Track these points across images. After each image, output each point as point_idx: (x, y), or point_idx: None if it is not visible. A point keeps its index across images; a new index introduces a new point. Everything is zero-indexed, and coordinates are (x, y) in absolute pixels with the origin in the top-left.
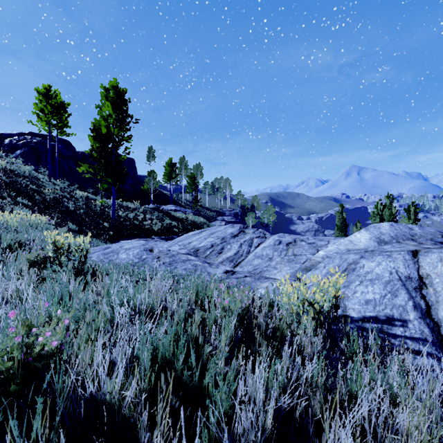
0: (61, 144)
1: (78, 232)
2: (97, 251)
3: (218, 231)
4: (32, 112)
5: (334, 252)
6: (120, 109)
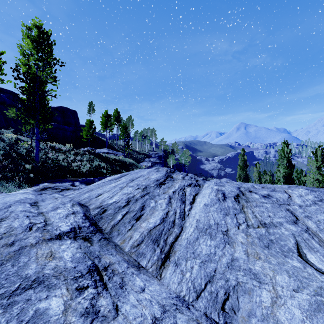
0: (7, 94)
1: None
2: None
3: (140, 177)
4: None
5: None
6: (44, 49)
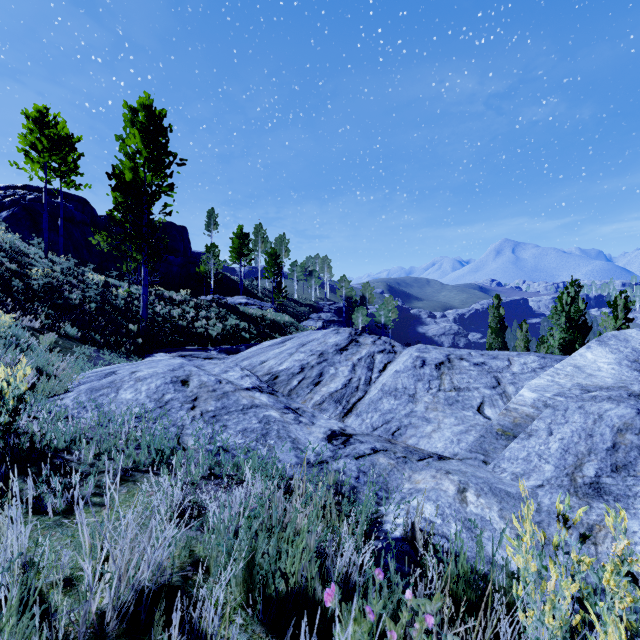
0: (73, 203)
1: (81, 340)
2: (87, 381)
3: (312, 340)
4: (18, 148)
5: (555, 392)
6: (156, 142)
